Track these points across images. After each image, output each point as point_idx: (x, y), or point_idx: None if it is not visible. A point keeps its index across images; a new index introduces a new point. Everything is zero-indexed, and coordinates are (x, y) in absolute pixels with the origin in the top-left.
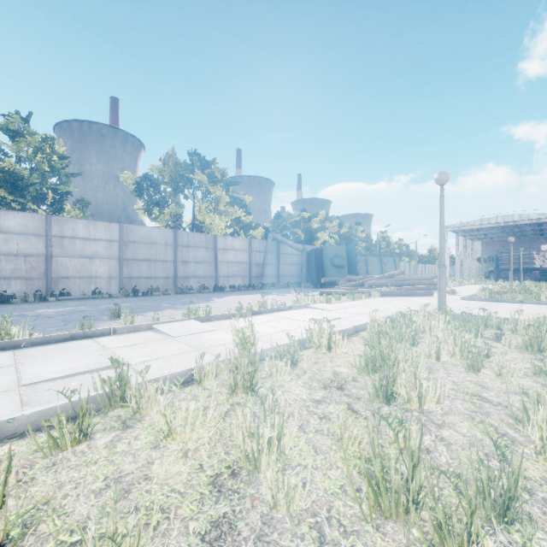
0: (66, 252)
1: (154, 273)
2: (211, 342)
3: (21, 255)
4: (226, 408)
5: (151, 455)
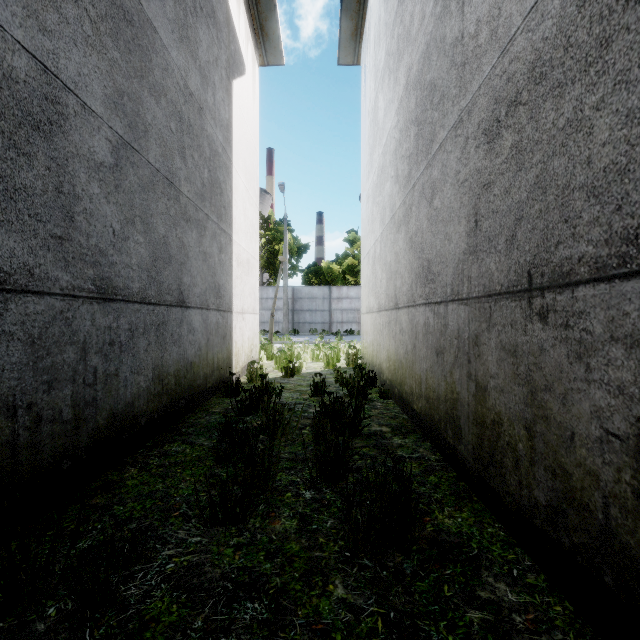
0: None
1: None
2: None
3: (356, 310)
4: None
5: None
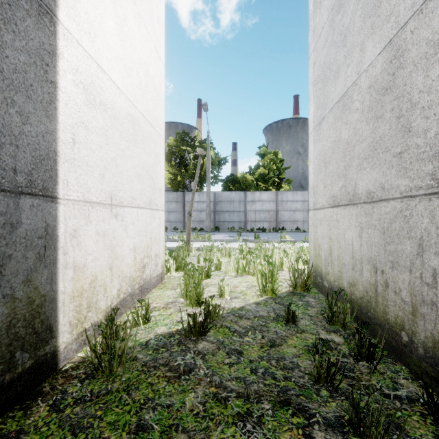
0: (283, 208)
1: None
2: None
3: (267, 211)
4: None
5: None
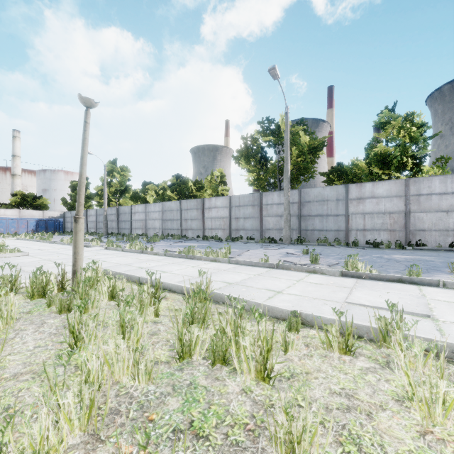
0: (422, 208)
1: None
2: None
3: (387, 212)
4: None
5: (388, 403)
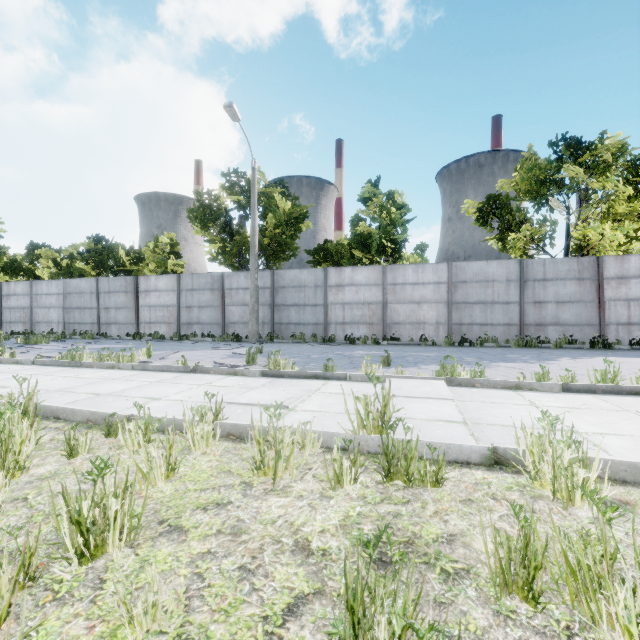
0: (397, 299)
1: (490, 318)
2: (405, 411)
3: (366, 303)
4: (233, 481)
5: (131, 480)
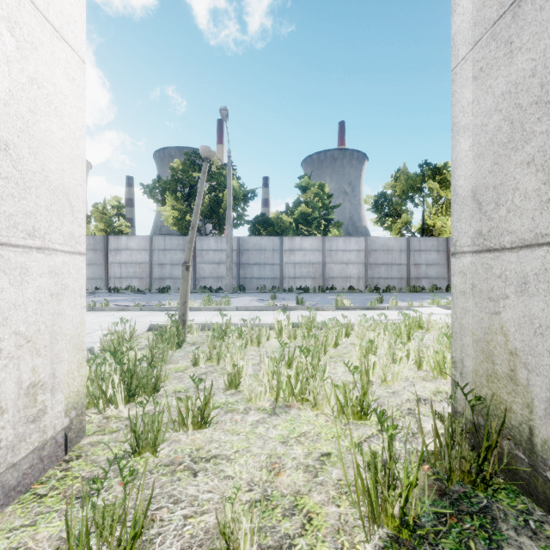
0: (332, 260)
1: (390, 274)
2: None
3: (311, 263)
4: None
5: None
